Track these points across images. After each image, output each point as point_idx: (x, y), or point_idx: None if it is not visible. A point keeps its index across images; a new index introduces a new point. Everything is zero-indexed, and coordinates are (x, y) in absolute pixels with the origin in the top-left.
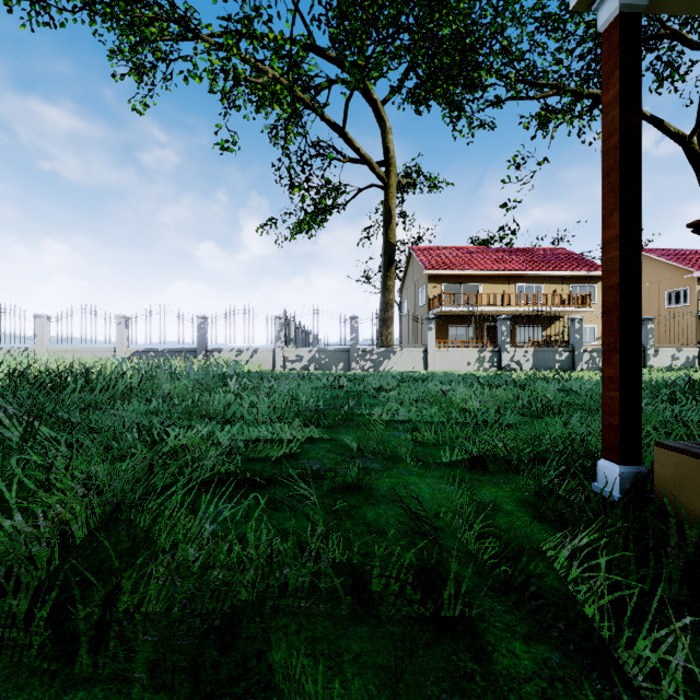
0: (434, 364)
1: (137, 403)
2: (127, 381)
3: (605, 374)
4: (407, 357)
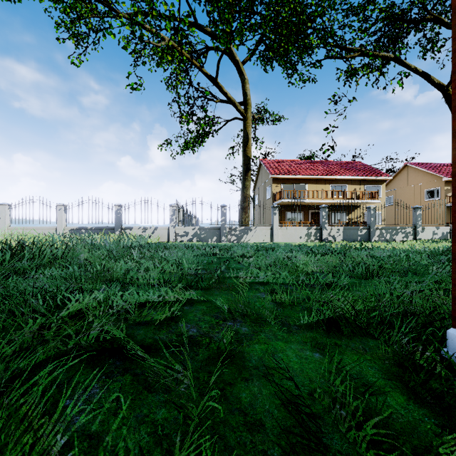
0: (278, 238)
1: (57, 269)
2: (54, 251)
3: (455, 251)
4: (259, 232)
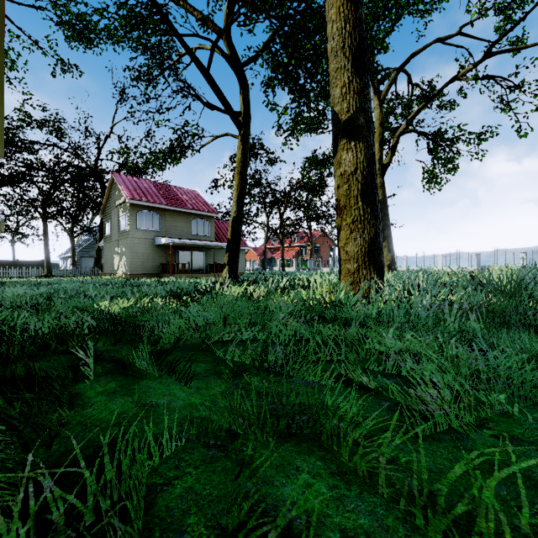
0: None
1: None
2: None
3: None
4: None
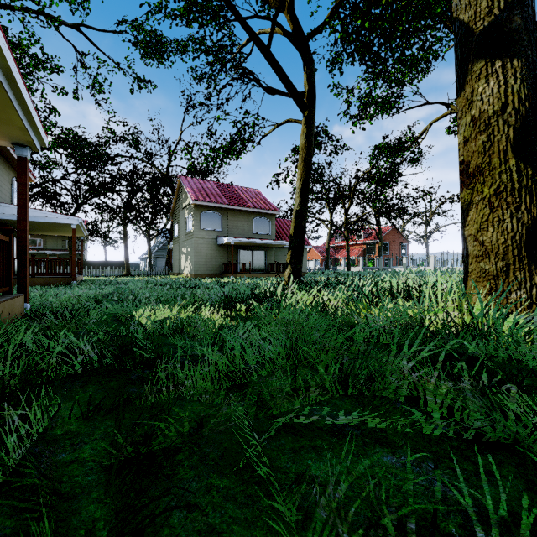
0: None
1: None
2: None
3: None
4: None
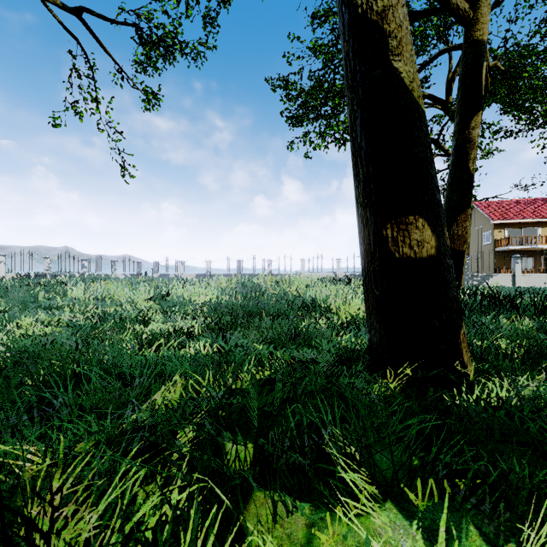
0: (520, 283)
1: None
2: None
3: None
4: (500, 279)
